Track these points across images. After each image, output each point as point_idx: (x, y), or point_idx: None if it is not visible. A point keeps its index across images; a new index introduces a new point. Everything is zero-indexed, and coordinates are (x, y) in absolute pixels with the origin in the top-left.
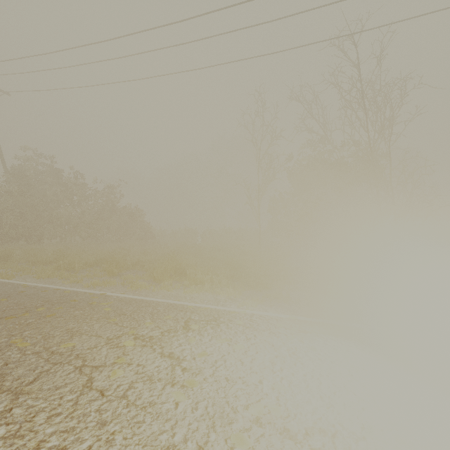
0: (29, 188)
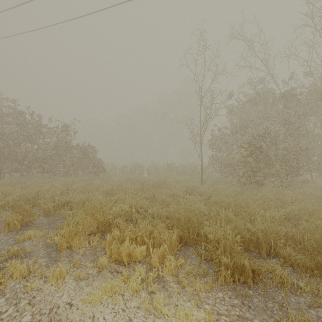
0: None
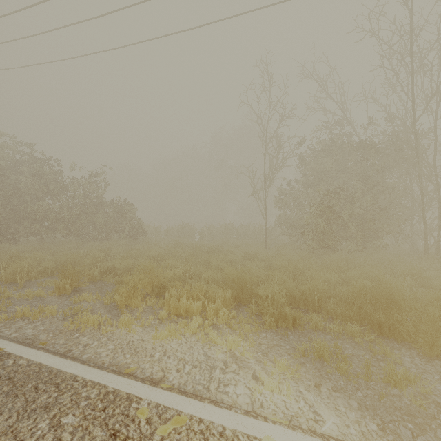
0: (3, 179)
